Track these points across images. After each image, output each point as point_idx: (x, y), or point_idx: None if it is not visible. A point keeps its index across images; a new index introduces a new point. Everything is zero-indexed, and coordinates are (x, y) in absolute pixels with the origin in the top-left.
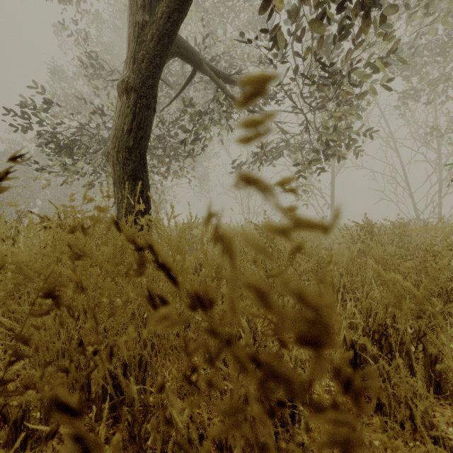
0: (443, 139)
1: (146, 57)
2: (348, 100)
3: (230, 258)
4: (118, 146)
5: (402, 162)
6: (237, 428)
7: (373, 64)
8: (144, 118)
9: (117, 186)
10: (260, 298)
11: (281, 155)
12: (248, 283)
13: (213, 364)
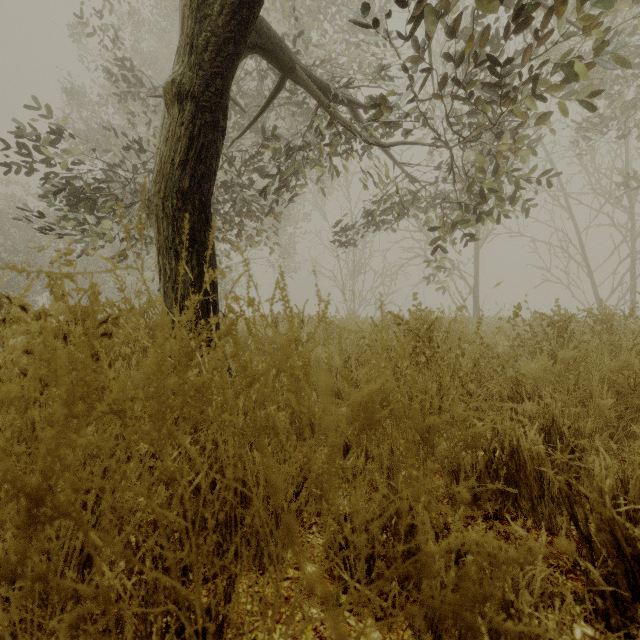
0: (637, 194)
1: (211, 41)
2: (520, 125)
3: None
4: (165, 188)
5: (577, 227)
6: None
7: (566, 66)
8: (206, 144)
9: (163, 254)
10: None
11: (406, 214)
12: None
13: None
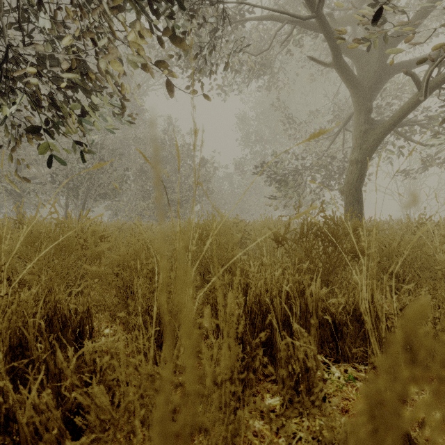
0: None
1: (369, 148)
2: None
3: None
4: (350, 187)
5: None
6: None
7: None
8: (363, 173)
9: (347, 205)
10: None
11: None
12: None
13: None
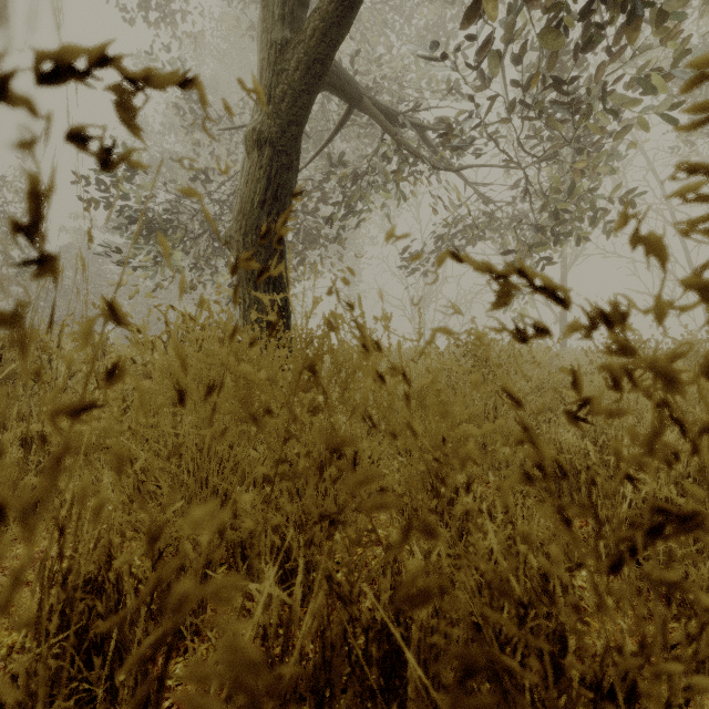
0: None
1: (287, 93)
2: (598, 142)
3: (659, 258)
4: (246, 226)
5: (685, 244)
6: (651, 455)
7: (643, 82)
8: (282, 184)
9: (243, 286)
10: (703, 293)
11: (480, 237)
12: (685, 280)
13: (618, 387)
